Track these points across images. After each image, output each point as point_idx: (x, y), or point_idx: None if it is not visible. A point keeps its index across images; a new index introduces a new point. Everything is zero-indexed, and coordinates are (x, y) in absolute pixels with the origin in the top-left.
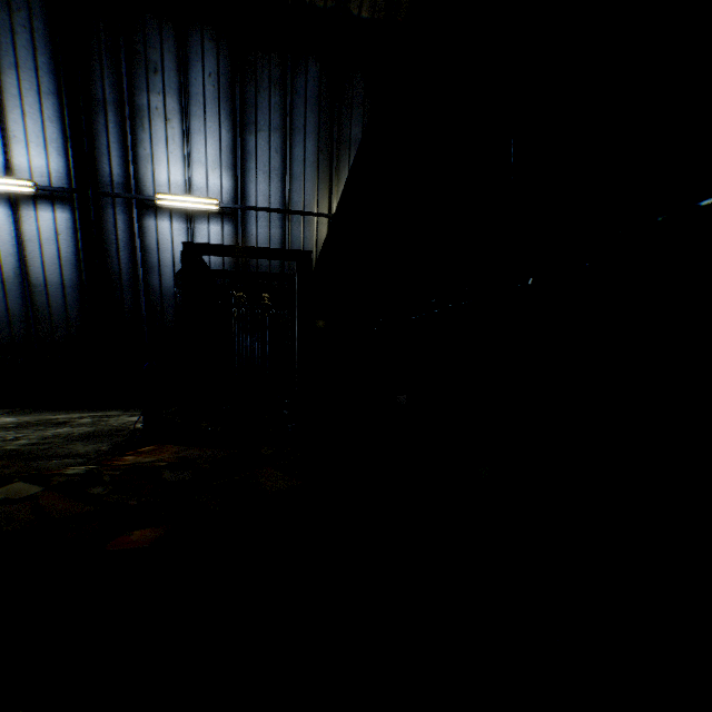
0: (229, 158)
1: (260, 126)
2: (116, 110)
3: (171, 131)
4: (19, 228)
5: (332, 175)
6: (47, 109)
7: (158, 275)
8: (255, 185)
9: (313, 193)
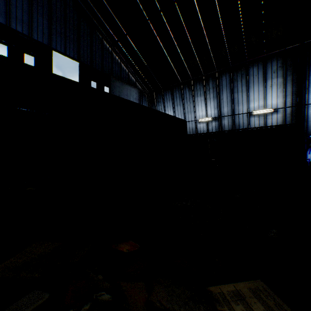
0: None
1: None
2: None
3: None
4: None
5: None
6: None
7: None
8: None
9: None
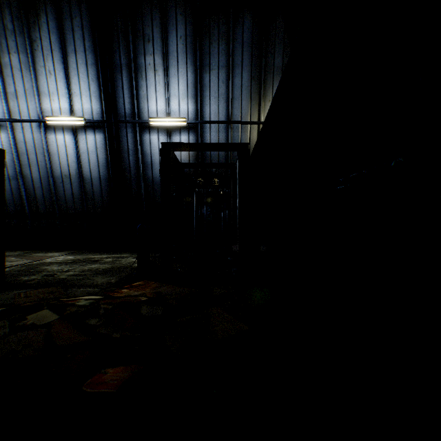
0: (193, 90)
1: (212, 66)
2: (126, 69)
3: (158, 78)
4: (77, 146)
5: (260, 94)
6: (90, 74)
7: (151, 169)
8: (209, 106)
9: (247, 108)
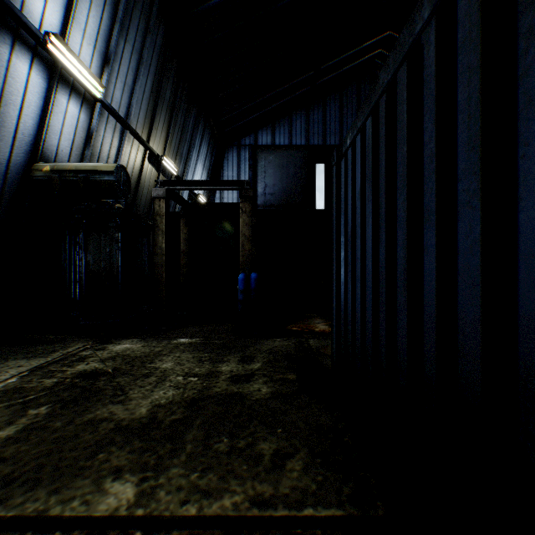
0: (103, 45)
1: (129, 37)
2: None
3: None
4: None
5: (153, 115)
6: None
7: None
8: (114, 87)
9: (142, 122)
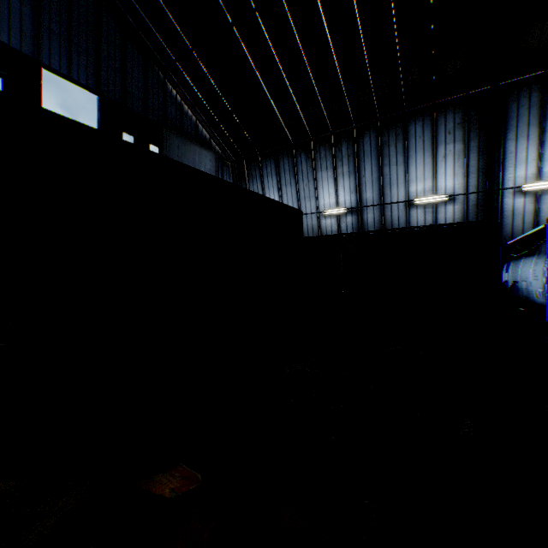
0: None
1: None
2: None
3: None
4: None
5: None
6: None
7: None
8: None
9: None
